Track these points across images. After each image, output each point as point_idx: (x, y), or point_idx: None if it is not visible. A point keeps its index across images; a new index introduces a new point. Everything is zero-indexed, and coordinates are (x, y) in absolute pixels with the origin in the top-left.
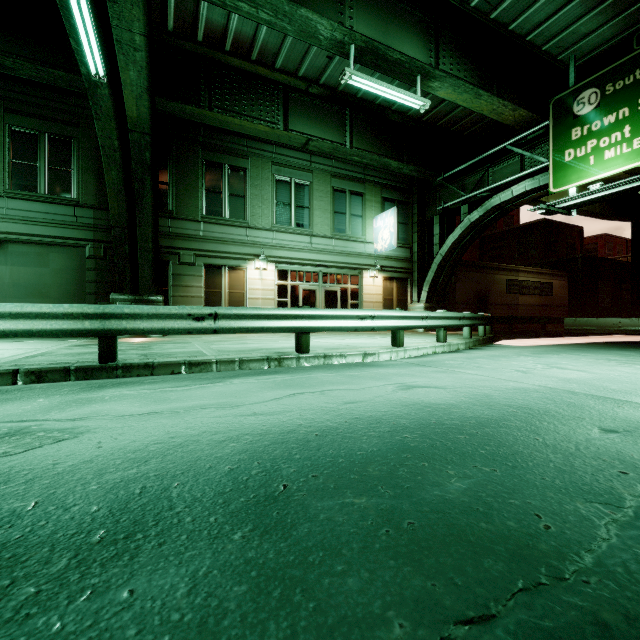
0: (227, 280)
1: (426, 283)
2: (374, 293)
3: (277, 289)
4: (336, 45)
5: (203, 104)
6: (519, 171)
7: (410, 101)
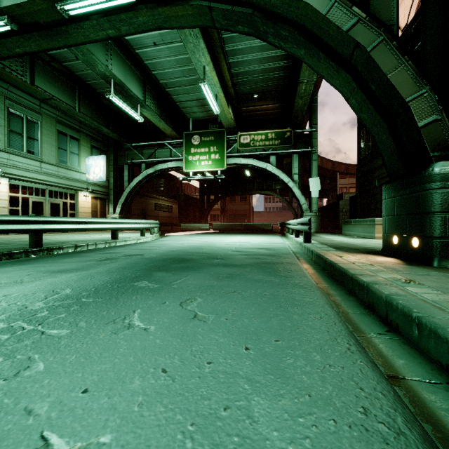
0: None
1: (120, 203)
2: (86, 207)
3: (9, 199)
4: (103, 75)
5: None
6: (170, 156)
7: (135, 116)
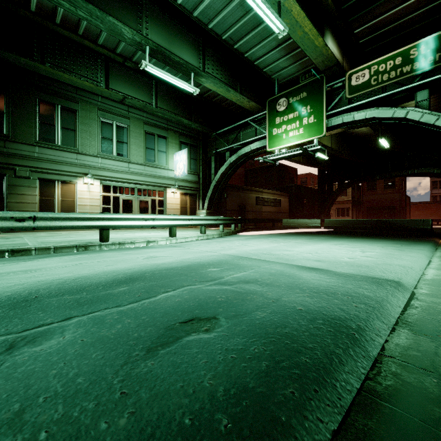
0: (60, 191)
1: (207, 197)
2: (174, 203)
3: (102, 199)
4: (137, 44)
5: (36, 58)
6: (255, 136)
7: (187, 87)
